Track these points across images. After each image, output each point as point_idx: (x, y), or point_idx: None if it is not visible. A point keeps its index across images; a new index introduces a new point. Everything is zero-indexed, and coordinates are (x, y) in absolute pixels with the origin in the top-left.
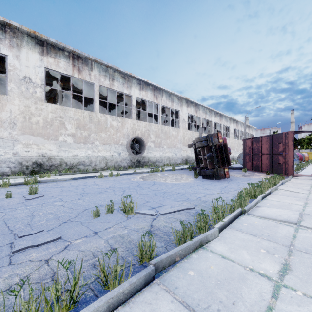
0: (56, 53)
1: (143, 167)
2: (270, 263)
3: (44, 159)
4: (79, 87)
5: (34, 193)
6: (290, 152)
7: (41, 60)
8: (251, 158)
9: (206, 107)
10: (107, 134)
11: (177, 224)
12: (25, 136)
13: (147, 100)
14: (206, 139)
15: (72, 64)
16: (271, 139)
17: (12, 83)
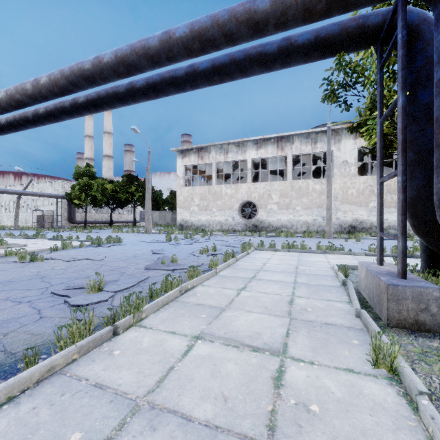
0: None
1: None
2: None
3: (357, 222)
4: None
5: (358, 242)
6: None
7: (354, 143)
8: None
9: None
10: None
11: None
12: (343, 205)
13: None
14: None
15: None
16: None
17: (335, 169)
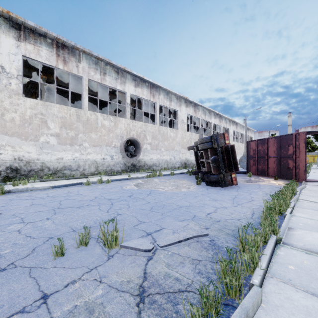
0: (36, 40)
1: (139, 171)
2: None
3: (21, 163)
4: (66, 81)
5: None
6: (301, 155)
7: (17, 46)
8: (256, 161)
9: (206, 107)
10: (97, 134)
11: (186, 268)
12: None
13: (143, 98)
14: (211, 140)
15: (56, 53)
16: (279, 140)
17: None
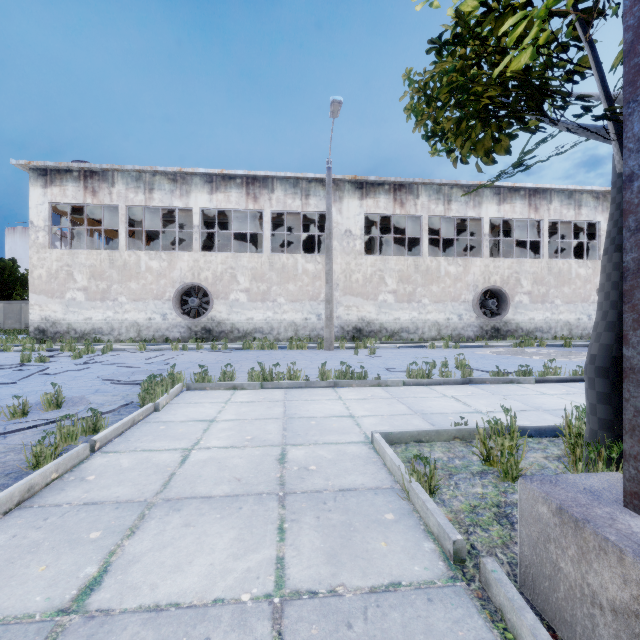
0: (375, 192)
1: (505, 340)
2: (557, 392)
3: (363, 323)
4: (400, 221)
5: (373, 354)
6: None
7: (360, 206)
8: None
9: None
10: (439, 286)
11: None
12: (346, 297)
13: (514, 218)
14: None
15: (393, 198)
16: None
17: (335, 241)
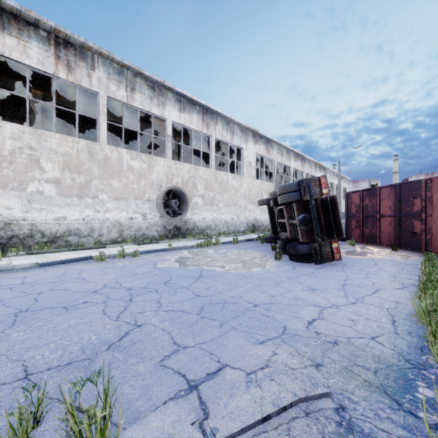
0: (21, 31)
1: (185, 237)
2: None
3: None
4: (75, 100)
5: None
6: (436, 213)
7: None
8: (360, 222)
9: (283, 144)
10: (121, 181)
11: None
12: None
13: (192, 128)
14: (299, 188)
15: (55, 54)
16: (399, 191)
17: None
